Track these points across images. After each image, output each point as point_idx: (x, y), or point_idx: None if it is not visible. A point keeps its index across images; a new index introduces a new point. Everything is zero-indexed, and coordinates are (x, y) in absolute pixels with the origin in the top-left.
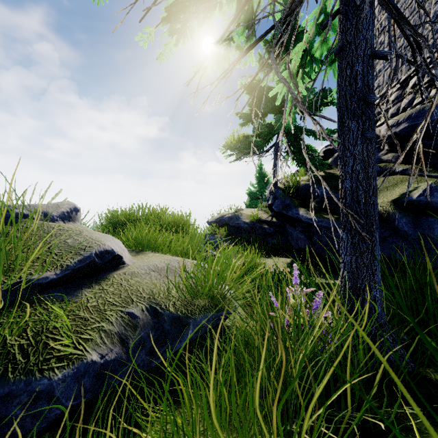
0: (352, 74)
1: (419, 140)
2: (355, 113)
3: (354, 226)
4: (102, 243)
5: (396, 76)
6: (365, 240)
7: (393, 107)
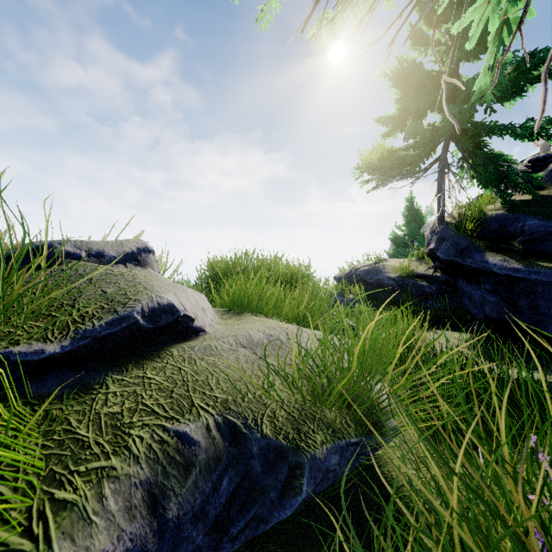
0: None
1: None
2: None
3: None
4: (158, 294)
5: None
6: None
7: None
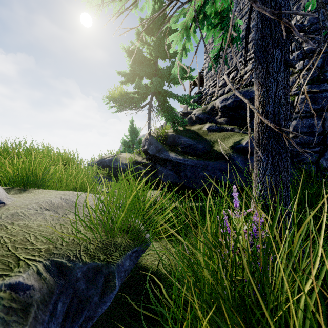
0: (277, 6)
1: (305, 82)
2: (279, 42)
3: (287, 144)
4: None
5: (221, 71)
6: (283, 160)
7: (221, 90)
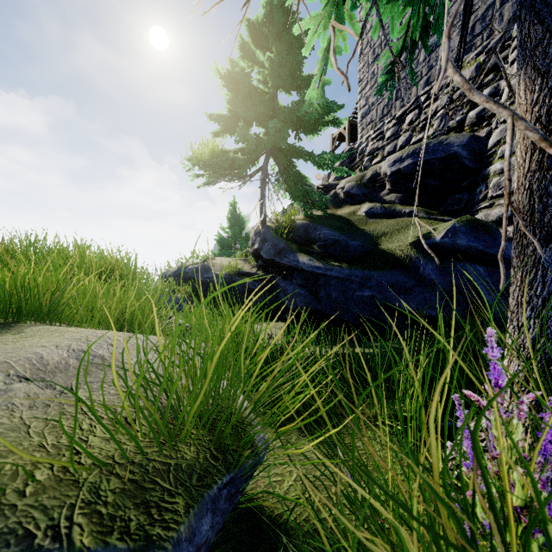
0: None
1: None
2: None
3: None
4: None
5: (390, 112)
6: None
7: (389, 145)
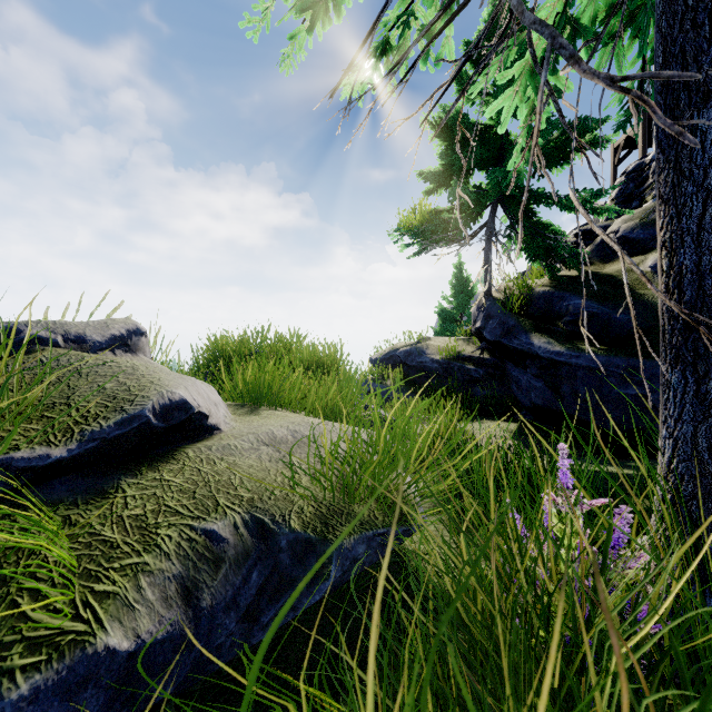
0: (702, 0)
1: None
2: (710, 90)
3: None
4: (169, 390)
5: None
6: None
7: None
